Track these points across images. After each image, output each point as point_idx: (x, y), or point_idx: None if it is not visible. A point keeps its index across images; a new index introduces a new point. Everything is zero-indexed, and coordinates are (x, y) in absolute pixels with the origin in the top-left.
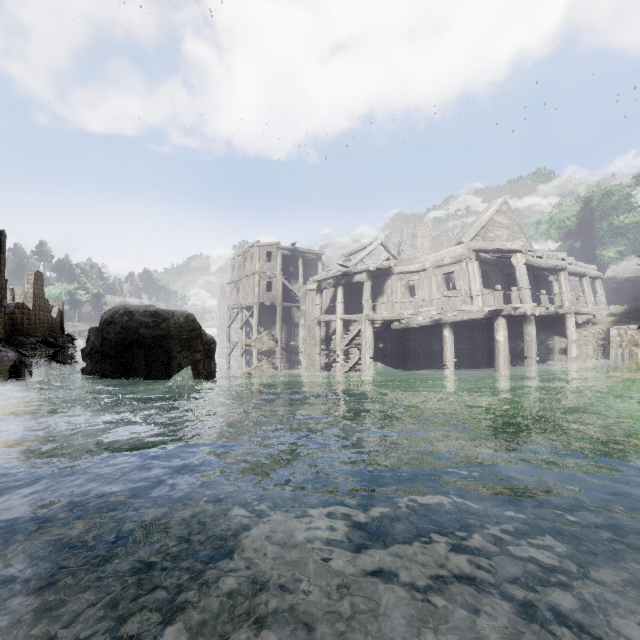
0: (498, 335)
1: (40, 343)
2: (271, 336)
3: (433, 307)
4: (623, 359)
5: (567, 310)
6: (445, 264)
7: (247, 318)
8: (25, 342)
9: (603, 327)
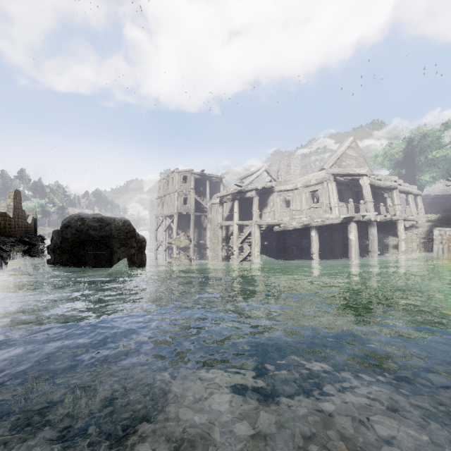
0: (351, 235)
1: (18, 242)
2: (186, 236)
3: (303, 215)
4: (443, 252)
5: (398, 217)
6: (312, 184)
7: (169, 223)
8: (6, 241)
9: (423, 230)
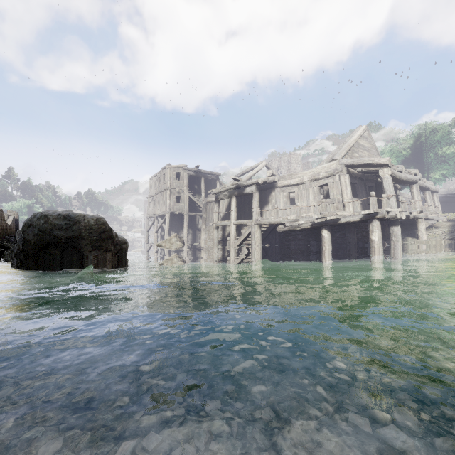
0: (373, 235)
1: None
2: (178, 238)
3: (311, 213)
4: None
5: (420, 215)
6: (320, 178)
7: (161, 224)
8: None
9: (444, 230)
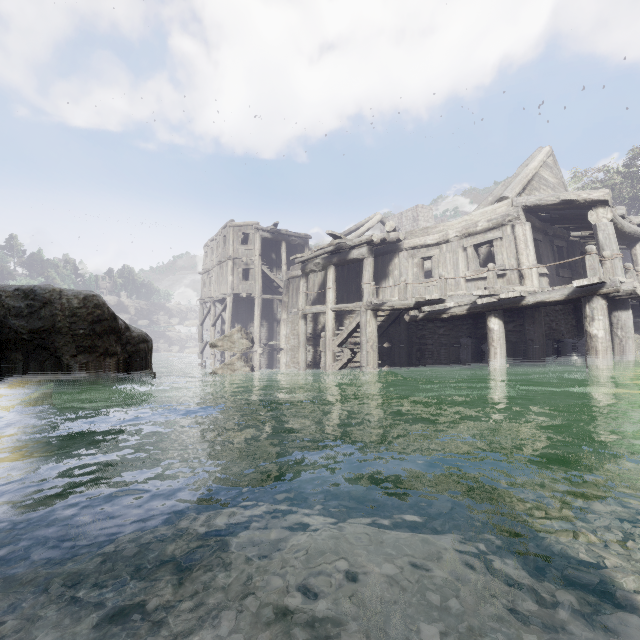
0: (594, 327)
1: None
2: (244, 333)
3: (462, 291)
4: None
5: None
6: (479, 230)
7: (220, 313)
8: None
9: None
